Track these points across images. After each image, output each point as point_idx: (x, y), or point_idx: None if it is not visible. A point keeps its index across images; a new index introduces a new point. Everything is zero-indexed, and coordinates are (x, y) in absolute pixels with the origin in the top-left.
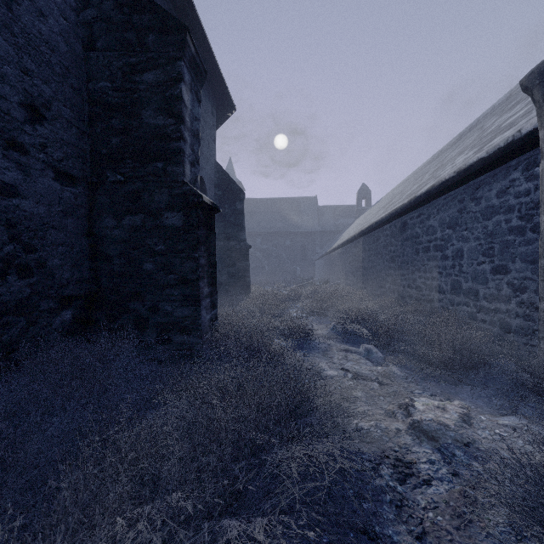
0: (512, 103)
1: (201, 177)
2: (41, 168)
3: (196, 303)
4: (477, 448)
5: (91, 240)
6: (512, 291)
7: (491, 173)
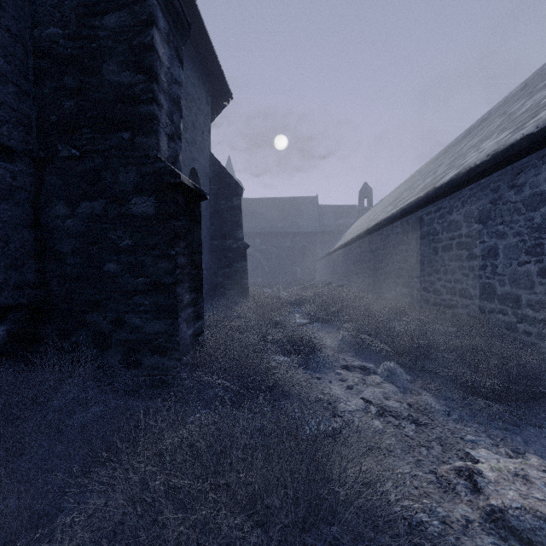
0: (543, 83)
1: (194, 169)
2: None
3: (173, 315)
4: None
5: (38, 234)
6: None
7: (538, 154)
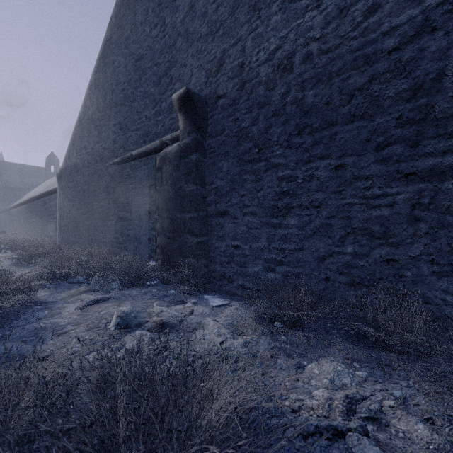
0: None
1: None
2: None
3: None
4: None
5: None
6: None
7: None
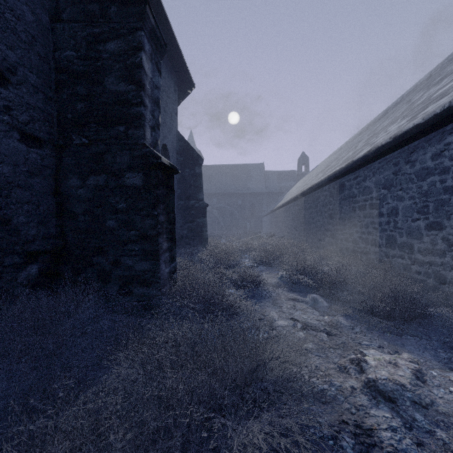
0: (438, 78)
1: (165, 144)
2: (5, 130)
3: (156, 258)
4: (436, 411)
5: (58, 199)
6: (447, 246)
7: (426, 138)
